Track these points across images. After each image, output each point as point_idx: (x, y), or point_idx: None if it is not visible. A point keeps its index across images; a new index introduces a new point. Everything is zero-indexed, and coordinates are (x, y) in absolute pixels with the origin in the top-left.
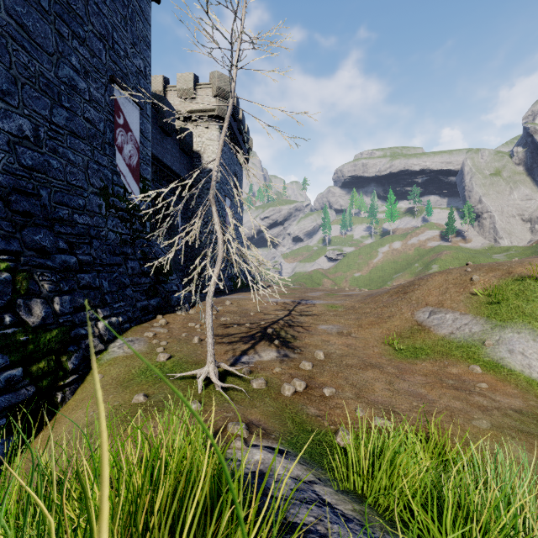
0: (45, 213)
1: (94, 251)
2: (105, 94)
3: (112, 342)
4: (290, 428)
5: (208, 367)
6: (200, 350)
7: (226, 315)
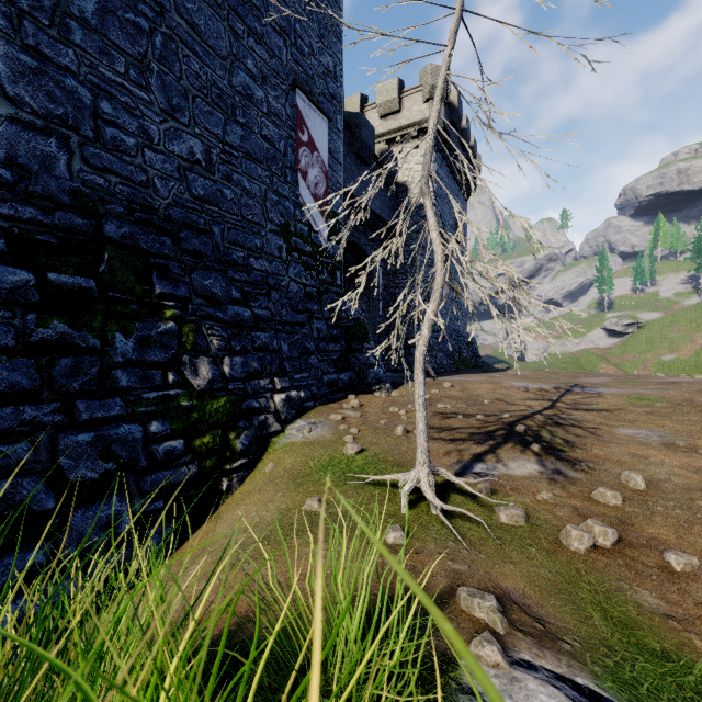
0: (218, 254)
1: (272, 305)
2: (286, 104)
3: (290, 423)
4: (602, 631)
5: (418, 472)
6: (405, 445)
7: (444, 401)
